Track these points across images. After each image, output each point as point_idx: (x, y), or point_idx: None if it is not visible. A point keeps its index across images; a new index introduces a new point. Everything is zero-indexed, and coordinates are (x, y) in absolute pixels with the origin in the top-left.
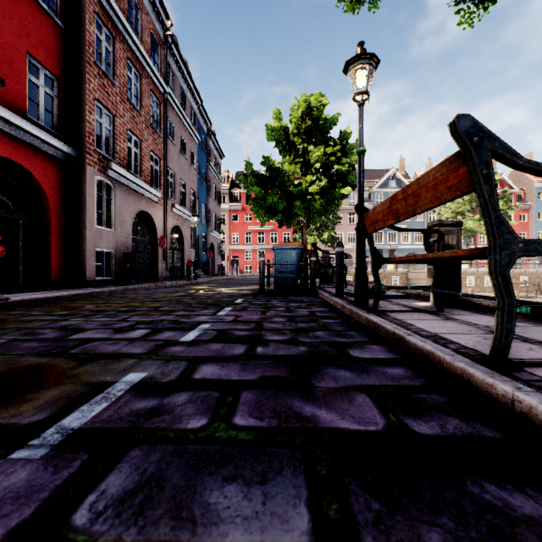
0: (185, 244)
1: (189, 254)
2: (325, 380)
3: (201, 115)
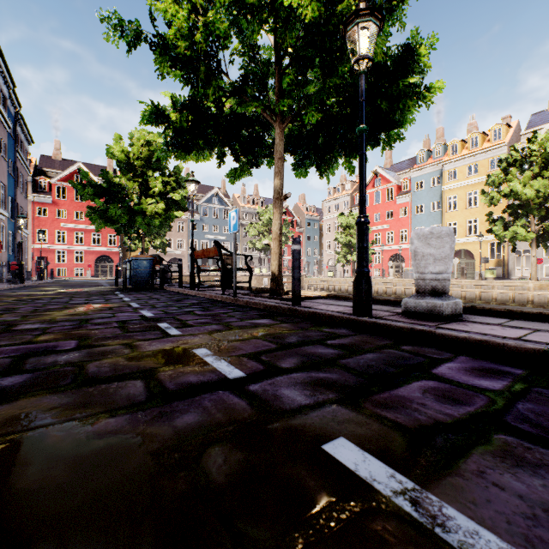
0: None
1: None
2: (186, 301)
3: (10, 96)
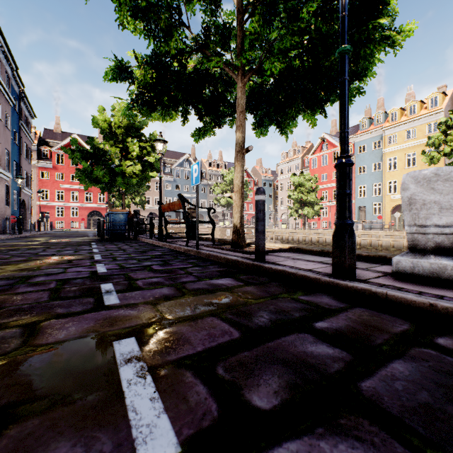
0: (1, 201)
1: (4, 210)
2: (150, 252)
3: (14, 77)
